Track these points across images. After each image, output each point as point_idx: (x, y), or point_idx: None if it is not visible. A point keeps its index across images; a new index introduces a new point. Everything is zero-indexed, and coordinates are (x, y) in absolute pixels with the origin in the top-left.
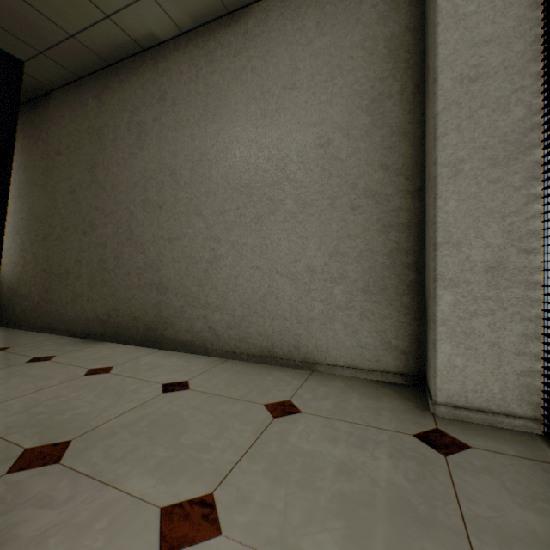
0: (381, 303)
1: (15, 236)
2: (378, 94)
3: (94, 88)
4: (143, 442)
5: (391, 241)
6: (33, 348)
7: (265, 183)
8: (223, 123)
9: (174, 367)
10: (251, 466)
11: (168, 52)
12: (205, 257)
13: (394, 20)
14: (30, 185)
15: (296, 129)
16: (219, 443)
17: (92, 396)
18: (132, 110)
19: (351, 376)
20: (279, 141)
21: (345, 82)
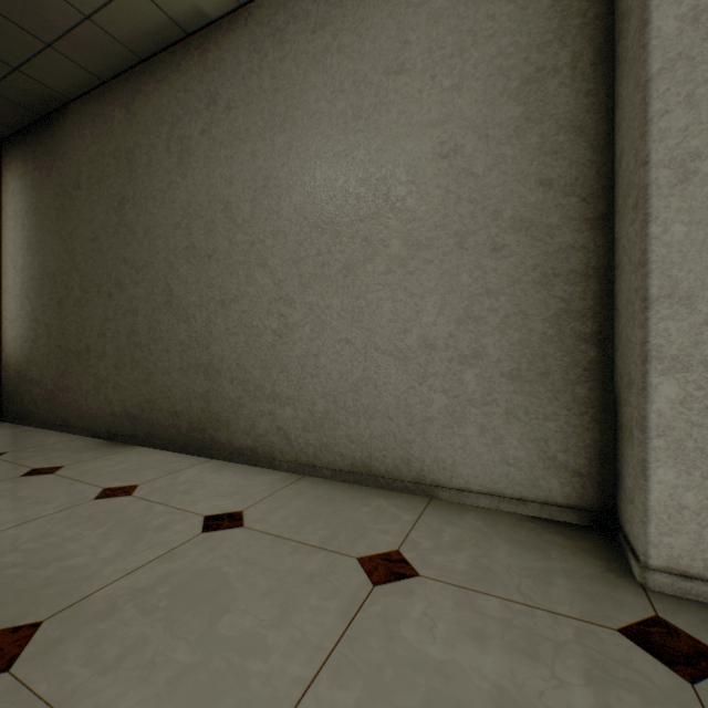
0: (539, 396)
1: (24, 301)
2: (535, 70)
3: (123, 94)
4: (155, 629)
5: (556, 298)
6: (38, 454)
7: (358, 216)
8: (297, 131)
9: (224, 487)
10: (335, 692)
11: (220, 36)
12: (272, 326)
13: None
14: (42, 232)
15: (405, 133)
16: (282, 635)
17: (96, 536)
18: (172, 121)
19: (492, 509)
20: (380, 152)
21: (482, 56)
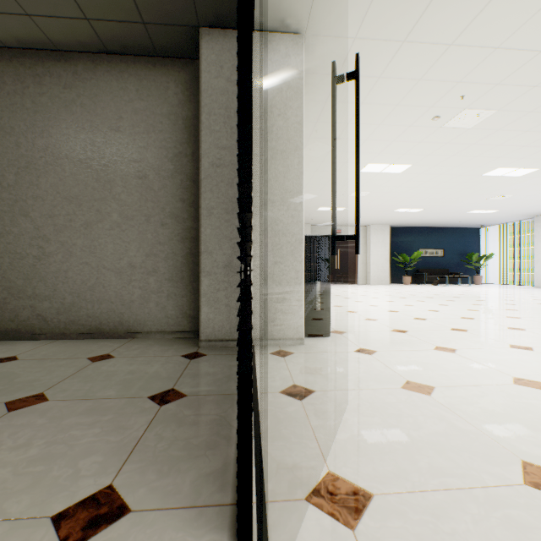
0: (181, 288)
1: None
2: (179, 152)
3: None
4: None
5: (187, 248)
6: None
7: (94, 197)
8: (52, 140)
9: None
10: (72, 380)
11: None
12: (33, 254)
13: (189, 108)
14: None
15: (120, 161)
16: (48, 377)
17: None
18: None
19: (161, 338)
20: (107, 167)
21: (158, 138)
